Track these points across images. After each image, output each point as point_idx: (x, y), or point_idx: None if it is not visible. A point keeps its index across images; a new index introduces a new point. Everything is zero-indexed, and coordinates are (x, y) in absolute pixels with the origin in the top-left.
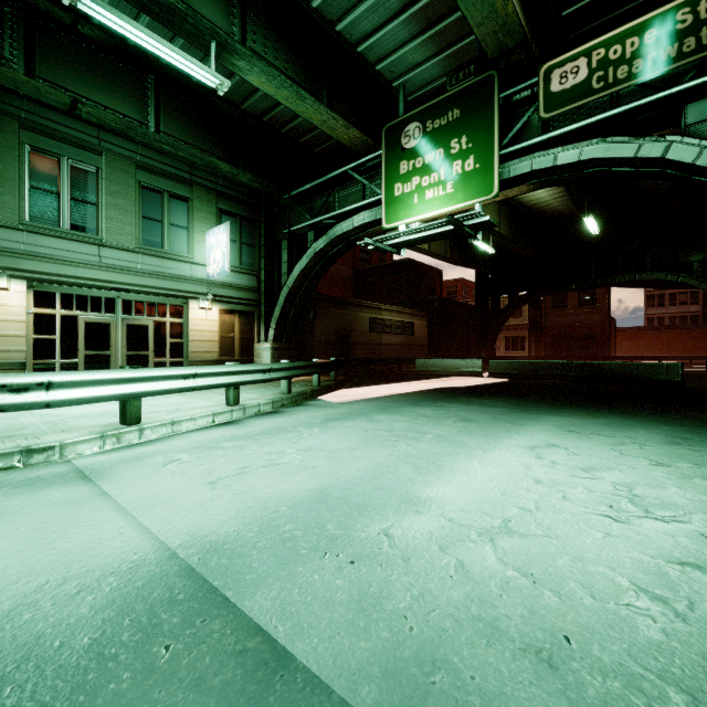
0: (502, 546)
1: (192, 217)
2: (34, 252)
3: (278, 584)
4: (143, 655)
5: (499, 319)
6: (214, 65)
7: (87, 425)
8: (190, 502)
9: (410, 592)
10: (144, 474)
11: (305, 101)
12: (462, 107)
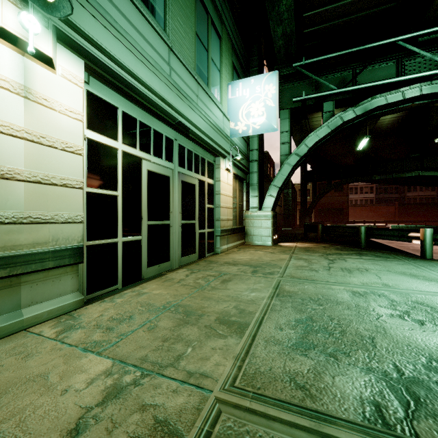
0: None
1: (221, 59)
2: (98, 4)
3: None
4: None
5: (319, 197)
6: None
7: None
8: None
9: None
10: None
11: None
12: None
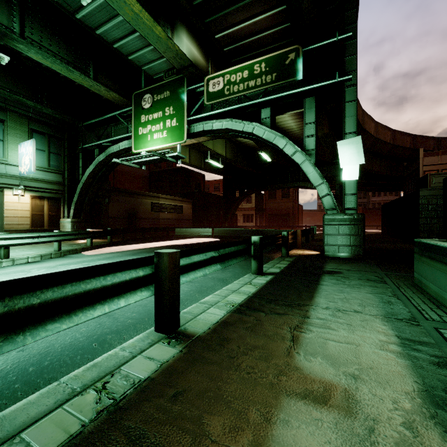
0: None
1: (7, 133)
2: None
3: None
4: None
5: (234, 205)
6: None
7: None
8: None
9: None
10: None
11: (74, 73)
12: (170, 91)
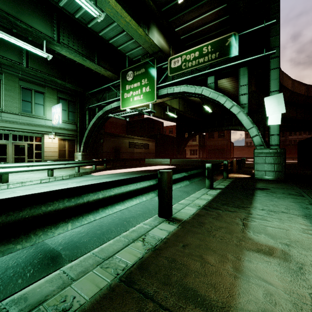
0: None
1: (45, 100)
2: None
3: None
4: None
5: (184, 143)
6: (45, 49)
7: None
8: None
9: None
10: (1, 196)
11: (86, 61)
12: (145, 68)
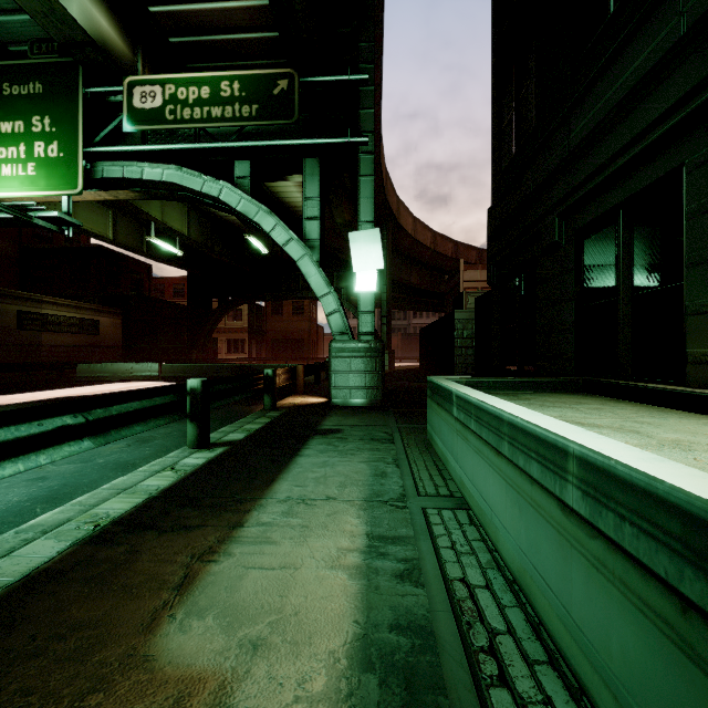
0: None
1: None
2: None
3: None
4: None
5: (210, 322)
6: None
7: None
8: None
9: None
10: None
11: None
12: (45, 83)
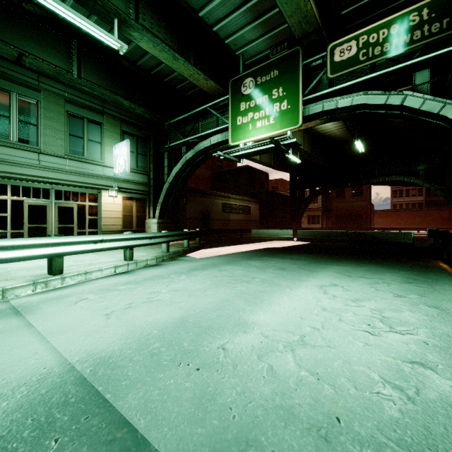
0: (298, 354)
1: (104, 135)
2: None
3: (144, 388)
4: (37, 447)
5: (304, 204)
6: (117, 34)
7: (24, 275)
8: (90, 328)
9: (235, 390)
10: (60, 309)
11: (178, 61)
12: (279, 69)
